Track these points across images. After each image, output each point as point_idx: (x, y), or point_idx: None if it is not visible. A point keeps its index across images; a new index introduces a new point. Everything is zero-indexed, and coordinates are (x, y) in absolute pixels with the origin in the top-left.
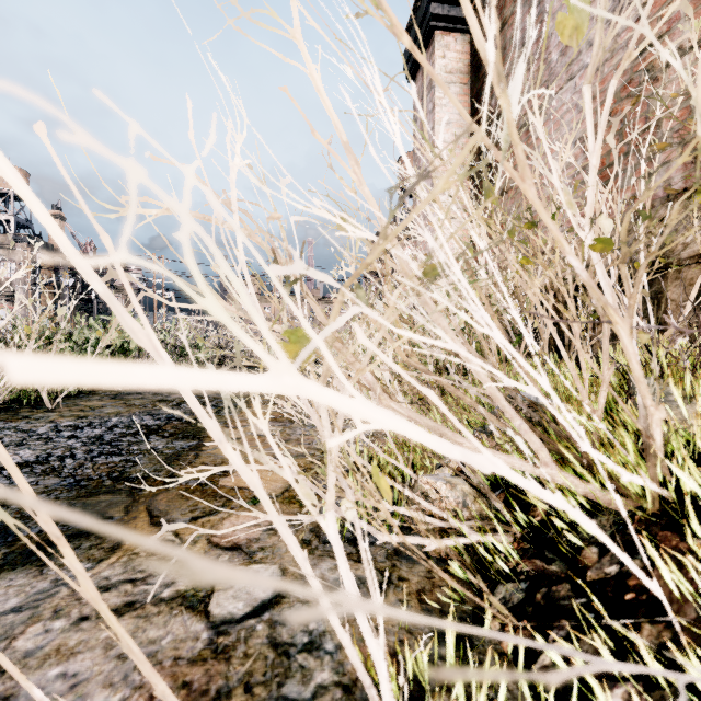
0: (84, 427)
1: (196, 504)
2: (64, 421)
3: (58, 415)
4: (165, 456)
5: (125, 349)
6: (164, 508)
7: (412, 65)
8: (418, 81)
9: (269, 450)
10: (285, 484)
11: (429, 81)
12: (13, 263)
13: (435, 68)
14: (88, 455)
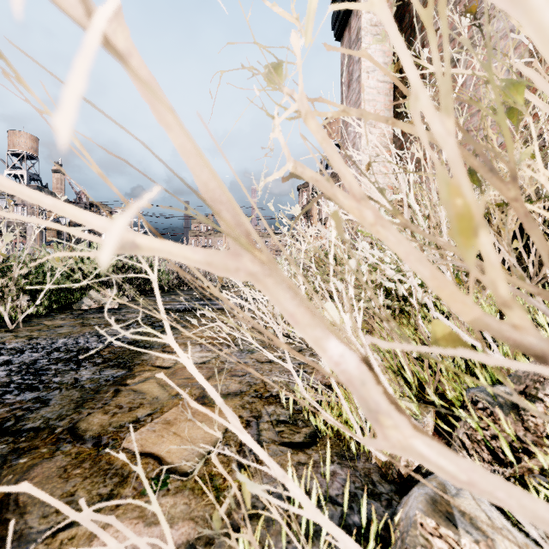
0: (26, 350)
1: (73, 491)
2: (13, 342)
3: (13, 336)
4: (82, 392)
5: (96, 274)
6: (25, 501)
7: (340, 24)
8: (345, 38)
9: (198, 385)
10: (203, 448)
11: (356, 35)
12: (26, 207)
13: (361, 21)
14: (1, 389)
